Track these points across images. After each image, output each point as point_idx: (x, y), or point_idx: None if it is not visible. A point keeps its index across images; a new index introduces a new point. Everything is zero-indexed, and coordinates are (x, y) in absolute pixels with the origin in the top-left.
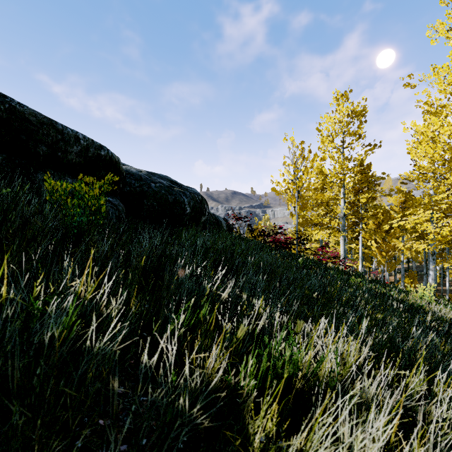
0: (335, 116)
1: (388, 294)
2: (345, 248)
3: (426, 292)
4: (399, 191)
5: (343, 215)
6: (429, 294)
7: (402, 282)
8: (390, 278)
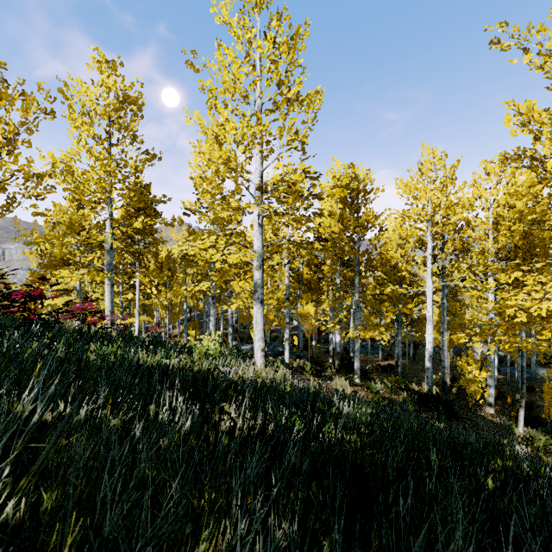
0: (97, 88)
1: (162, 365)
2: (120, 300)
3: (211, 344)
4: (182, 223)
5: (110, 248)
6: (214, 347)
7: (186, 334)
8: (175, 331)
